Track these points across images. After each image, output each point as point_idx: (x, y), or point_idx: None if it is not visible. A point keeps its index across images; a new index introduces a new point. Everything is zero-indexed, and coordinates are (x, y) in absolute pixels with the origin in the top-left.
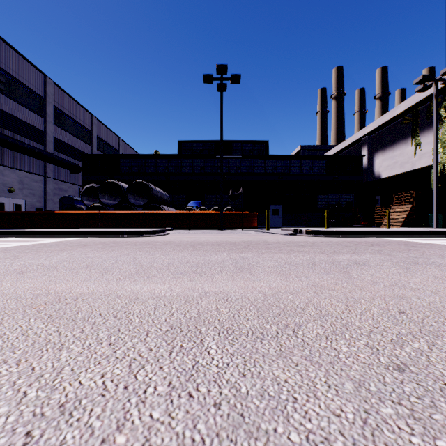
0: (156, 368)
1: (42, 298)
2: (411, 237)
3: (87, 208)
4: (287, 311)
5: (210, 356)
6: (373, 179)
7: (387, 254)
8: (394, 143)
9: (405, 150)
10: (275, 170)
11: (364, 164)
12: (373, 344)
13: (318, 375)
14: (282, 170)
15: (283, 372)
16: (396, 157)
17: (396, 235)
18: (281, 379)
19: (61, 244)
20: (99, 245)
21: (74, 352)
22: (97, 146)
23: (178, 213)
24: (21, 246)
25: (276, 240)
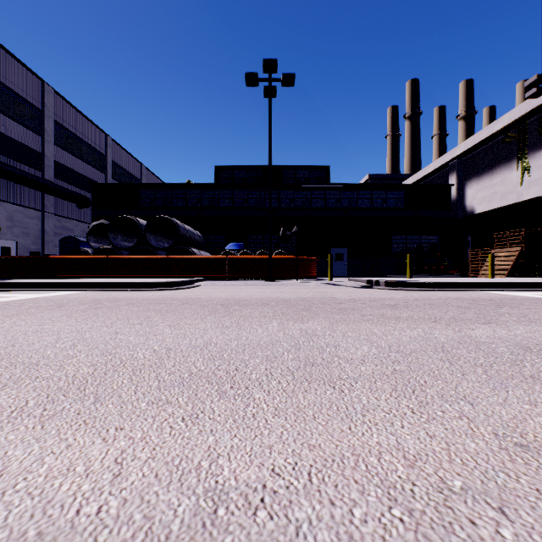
0: None
1: None
2: (534, 291)
3: (93, 252)
4: None
5: None
6: (464, 215)
7: None
8: (492, 168)
9: (509, 176)
10: (339, 203)
11: (453, 196)
12: None
13: None
14: (347, 203)
15: None
16: (496, 185)
17: (514, 289)
18: None
19: (28, 304)
20: (83, 305)
21: None
22: (113, 174)
23: (212, 258)
24: None
25: (347, 295)
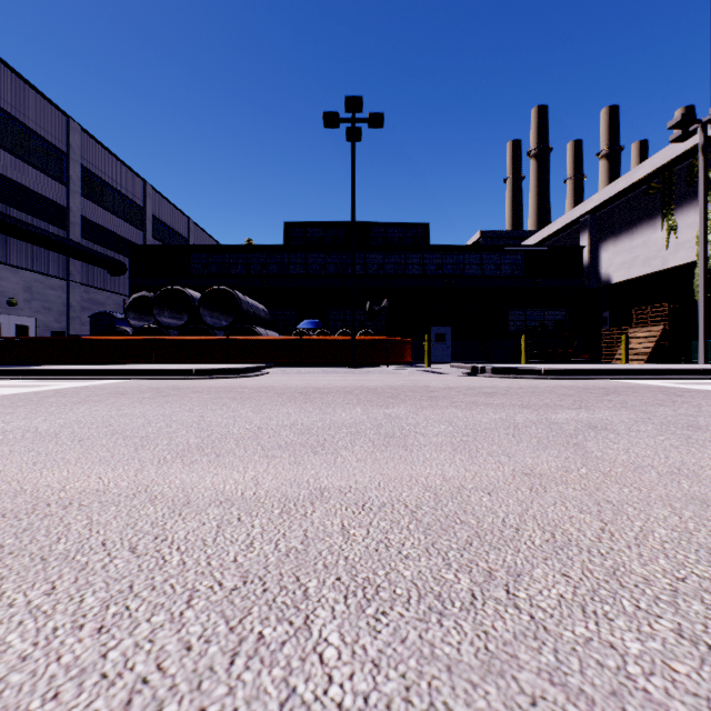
0: None
1: (2, 503)
2: (667, 379)
3: (135, 332)
4: (485, 536)
5: (325, 670)
6: (598, 285)
7: (638, 410)
8: (632, 227)
9: (652, 237)
10: (440, 270)
11: (584, 261)
12: (695, 631)
13: None
14: (451, 270)
15: None
16: (637, 248)
17: (642, 376)
18: None
19: (83, 392)
20: (146, 393)
21: (10, 655)
22: (154, 232)
23: (283, 340)
24: (14, 395)
25: (444, 383)
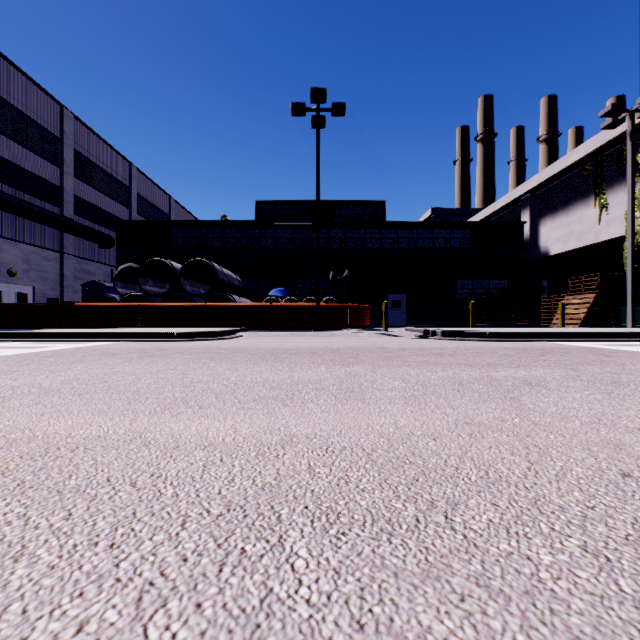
0: (189, 606)
1: (18, 447)
2: (597, 341)
3: (122, 299)
4: (429, 474)
5: (296, 576)
6: (537, 256)
7: (569, 368)
8: (568, 205)
9: (586, 214)
10: (396, 243)
11: (525, 235)
12: (597, 546)
13: (508, 628)
14: (406, 243)
15: (437, 618)
16: (572, 224)
17: (576, 339)
18: (437, 637)
19: (78, 353)
20: (134, 354)
21: (41, 565)
22: (139, 209)
23: (255, 306)
24: (17, 355)
25: (398, 345)
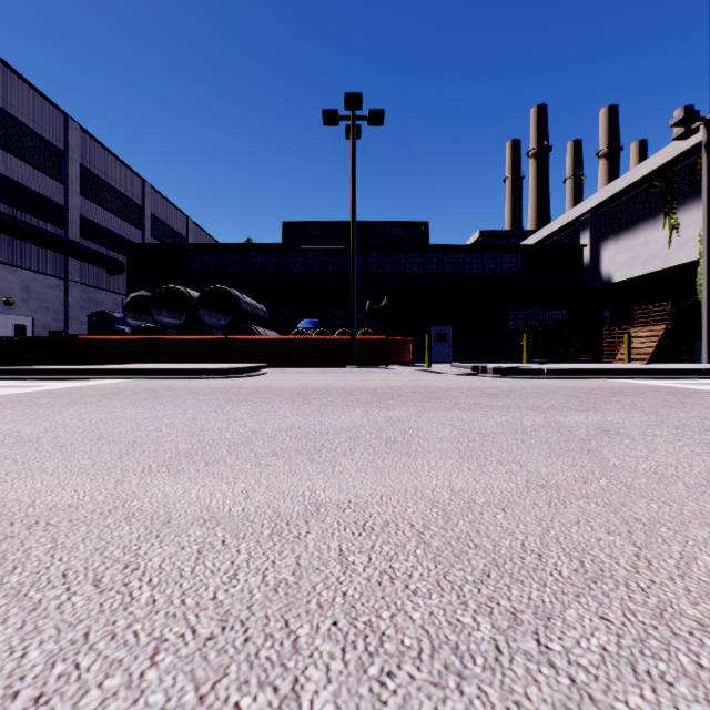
0: None
1: None
2: (671, 379)
3: (132, 331)
4: (504, 564)
5: None
6: (599, 284)
7: (649, 412)
8: (634, 226)
9: (654, 236)
10: (440, 269)
11: (585, 260)
12: None
13: None
14: (452, 269)
15: None
16: (638, 247)
17: (647, 376)
18: None
19: (76, 393)
20: (140, 394)
21: None
22: (153, 231)
23: (282, 339)
24: (4, 396)
25: (445, 384)
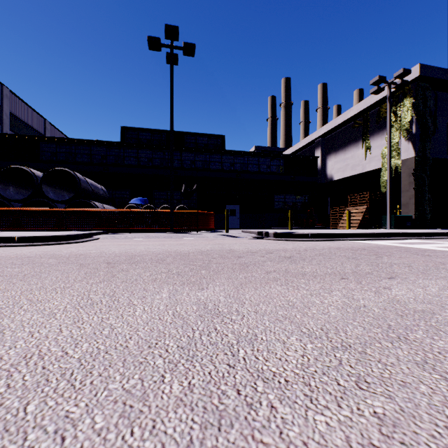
0: None
1: None
2: (385, 239)
3: None
4: None
5: None
6: (326, 181)
7: (445, 277)
8: (345, 146)
9: (356, 153)
10: (232, 167)
11: (318, 166)
12: None
13: None
14: (240, 167)
15: None
16: (348, 159)
17: (371, 238)
18: None
19: None
20: None
21: None
22: (11, 126)
23: (115, 211)
24: None
25: (244, 247)
